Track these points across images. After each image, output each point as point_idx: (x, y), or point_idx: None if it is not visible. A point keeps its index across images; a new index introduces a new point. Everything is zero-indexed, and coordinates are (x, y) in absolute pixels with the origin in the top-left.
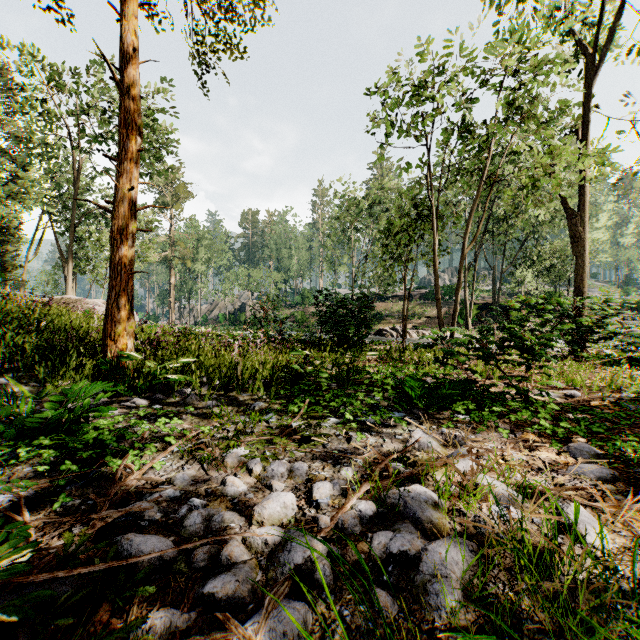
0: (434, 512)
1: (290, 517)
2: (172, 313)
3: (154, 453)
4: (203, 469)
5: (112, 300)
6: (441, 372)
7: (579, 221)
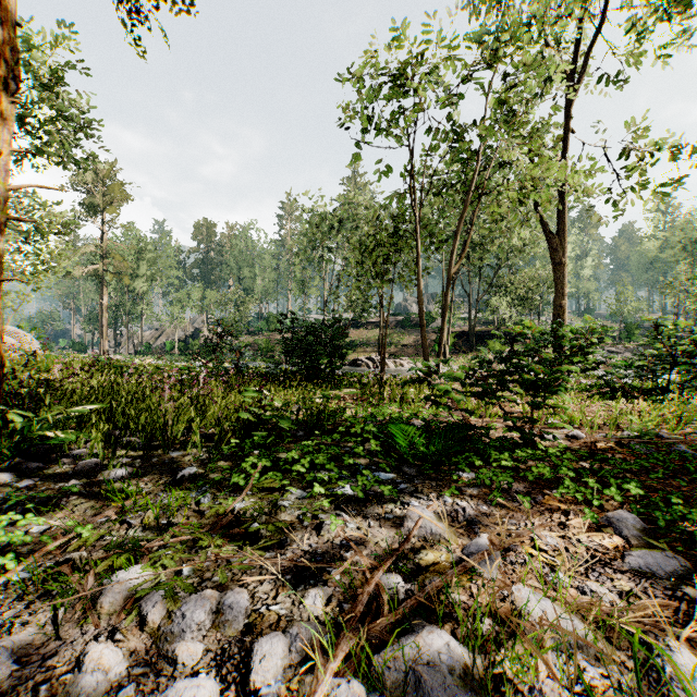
0: (468, 695)
1: None
2: (104, 340)
3: None
4: (54, 623)
5: None
6: (430, 412)
7: (559, 246)
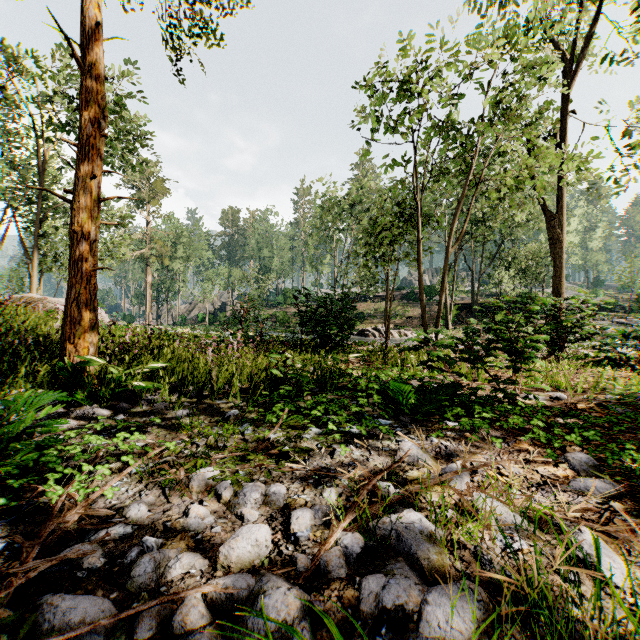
0: (431, 545)
1: (263, 557)
2: (149, 313)
3: (107, 476)
4: (164, 495)
5: (71, 299)
6: (426, 374)
7: (557, 223)
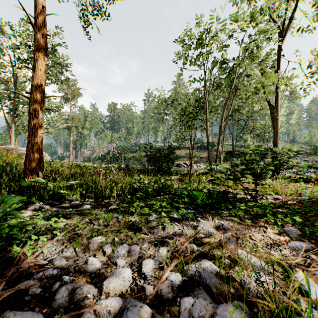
0: (217, 279)
1: (127, 287)
2: (71, 155)
3: (45, 241)
4: (75, 252)
5: (29, 148)
6: (211, 186)
7: (275, 110)
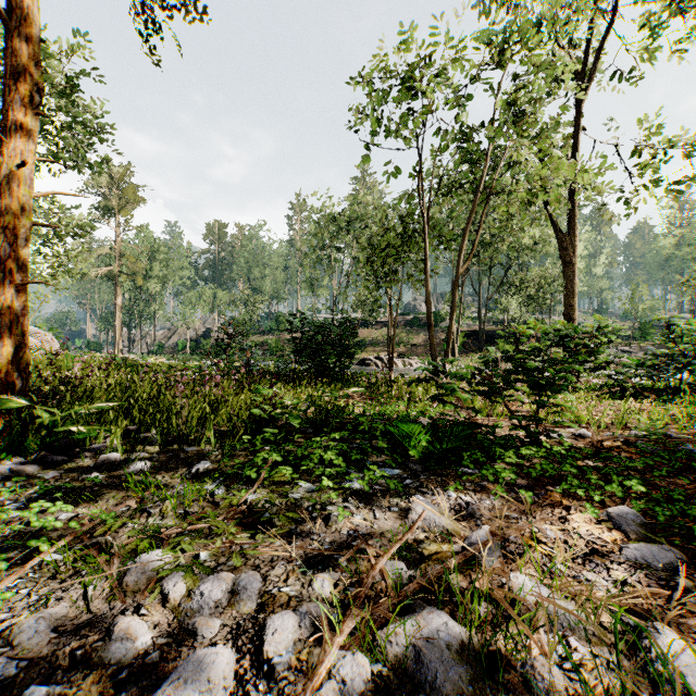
0: (464, 668)
1: None
2: (118, 340)
3: (4, 572)
4: (84, 599)
5: None
6: (437, 410)
7: (569, 245)
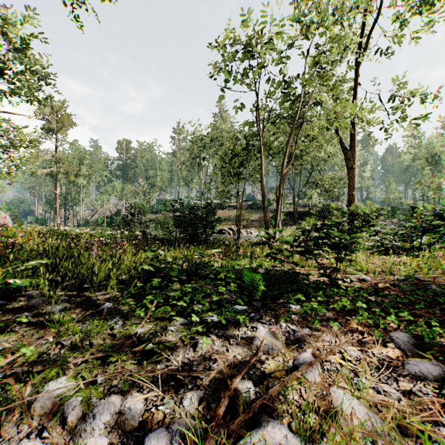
0: None
1: None
2: (57, 217)
3: None
4: None
5: None
6: (269, 264)
7: (351, 157)
